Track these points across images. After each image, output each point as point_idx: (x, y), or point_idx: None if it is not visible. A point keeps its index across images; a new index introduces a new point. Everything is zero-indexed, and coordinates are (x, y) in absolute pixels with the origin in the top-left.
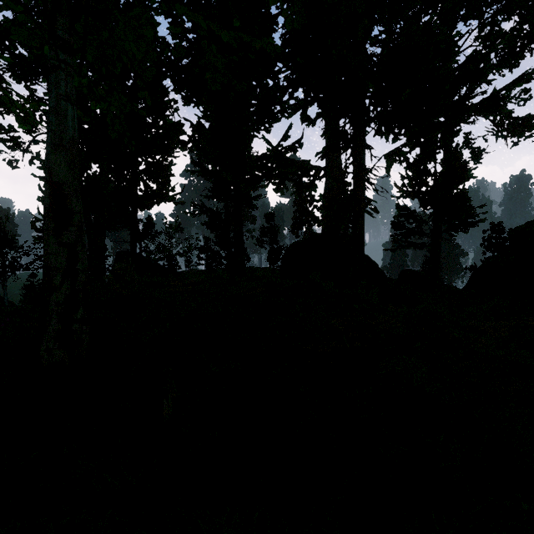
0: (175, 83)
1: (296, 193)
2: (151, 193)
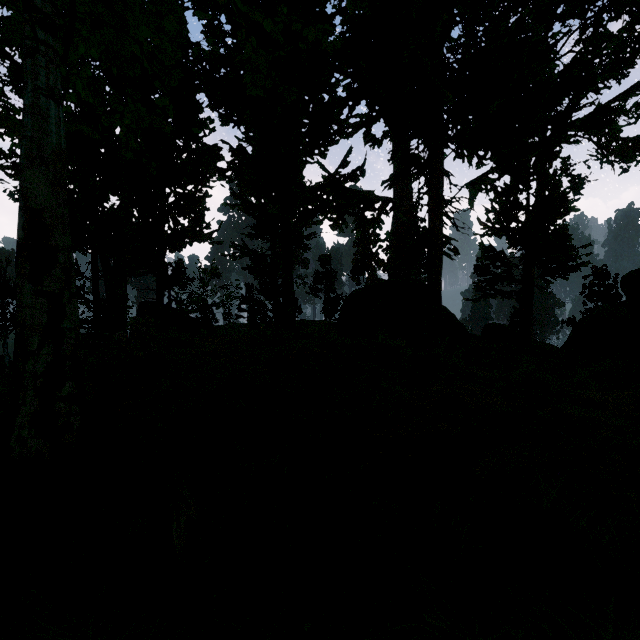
0: (211, 97)
1: (358, 230)
2: (181, 231)
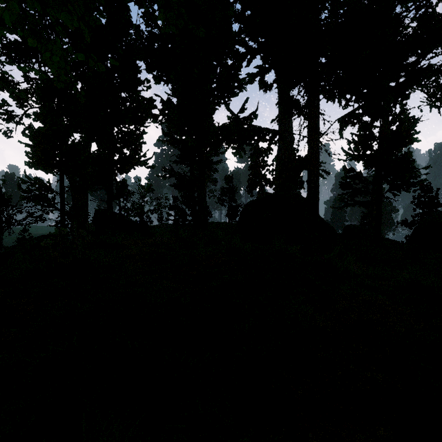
0: (147, 63)
1: (253, 156)
2: (125, 159)
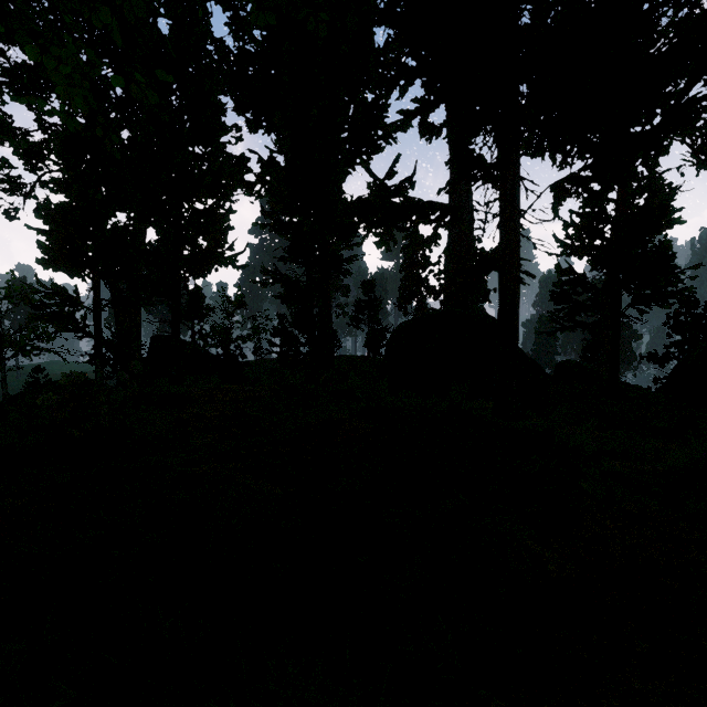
0: (236, 99)
1: (409, 248)
2: (200, 253)
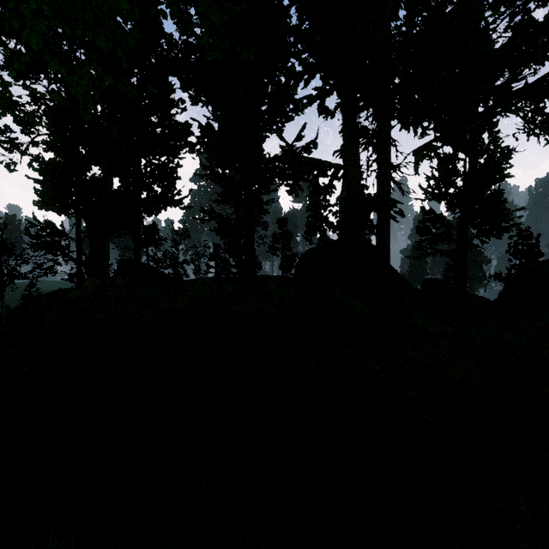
0: (182, 80)
1: (312, 195)
2: (155, 197)
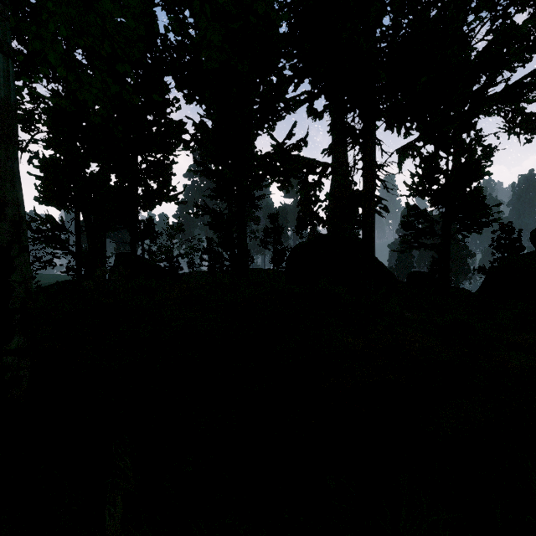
0: (177, 80)
1: (302, 191)
2: (151, 193)
